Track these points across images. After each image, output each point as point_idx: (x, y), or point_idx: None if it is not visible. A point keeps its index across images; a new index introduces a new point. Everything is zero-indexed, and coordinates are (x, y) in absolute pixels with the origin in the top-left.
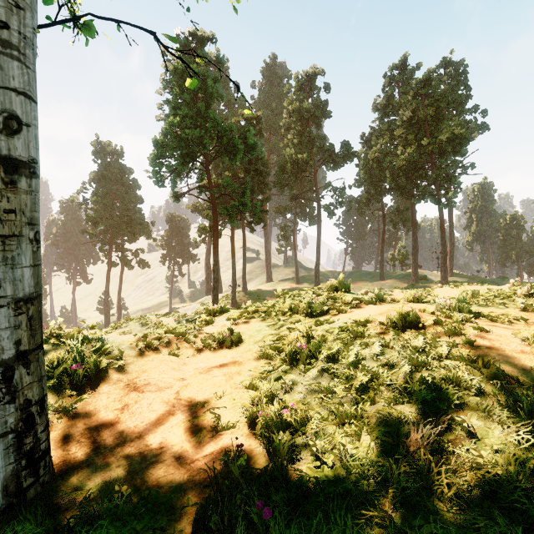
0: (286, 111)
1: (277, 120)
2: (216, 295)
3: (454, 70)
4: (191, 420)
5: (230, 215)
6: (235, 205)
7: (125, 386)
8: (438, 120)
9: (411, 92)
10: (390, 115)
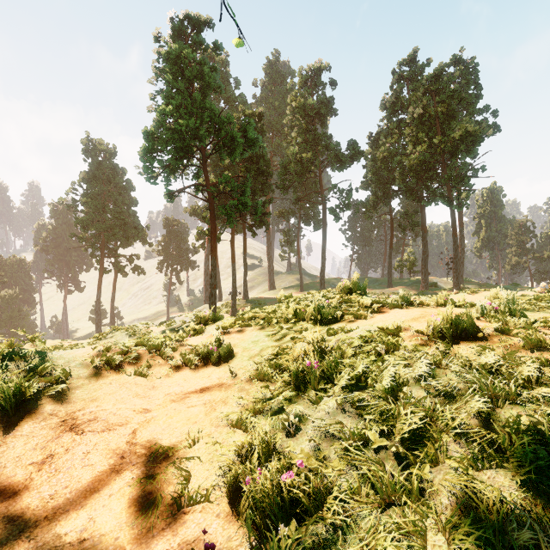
0: (290, 108)
1: (280, 120)
2: (214, 303)
3: (464, 69)
4: (143, 483)
5: (229, 215)
6: (234, 204)
7: (59, 424)
8: (450, 118)
9: (422, 88)
10: (398, 114)
